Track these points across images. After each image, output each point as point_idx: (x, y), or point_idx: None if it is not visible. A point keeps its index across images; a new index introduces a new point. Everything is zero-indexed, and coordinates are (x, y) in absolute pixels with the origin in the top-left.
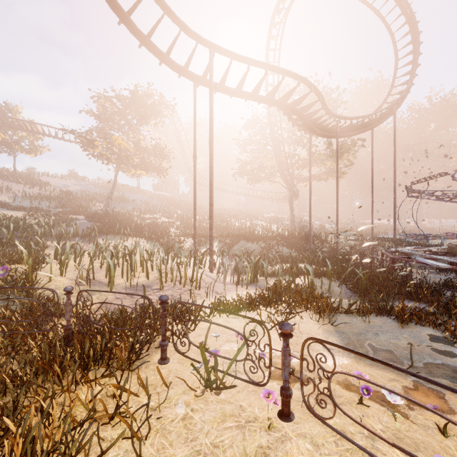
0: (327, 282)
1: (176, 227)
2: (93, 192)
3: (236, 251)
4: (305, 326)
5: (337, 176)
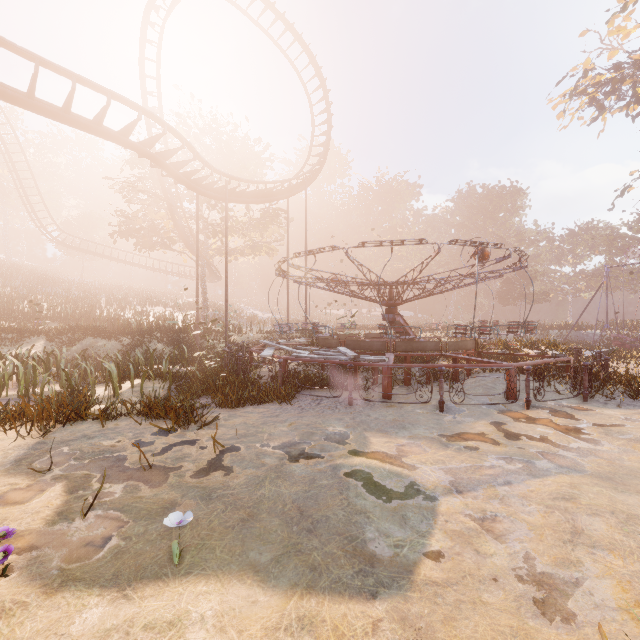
0: (154, 385)
1: None
2: None
3: (27, 351)
4: None
5: (226, 250)
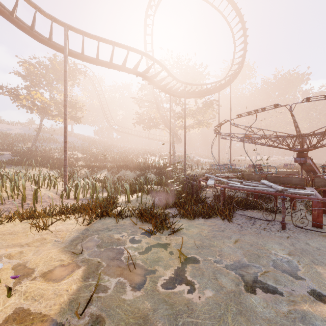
0: (147, 197)
1: (84, 160)
2: (31, 134)
3: (96, 176)
4: (68, 227)
5: (184, 124)
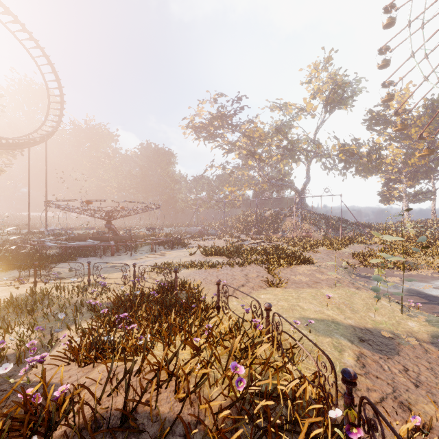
0: None
1: None
2: None
3: None
4: None
5: None
